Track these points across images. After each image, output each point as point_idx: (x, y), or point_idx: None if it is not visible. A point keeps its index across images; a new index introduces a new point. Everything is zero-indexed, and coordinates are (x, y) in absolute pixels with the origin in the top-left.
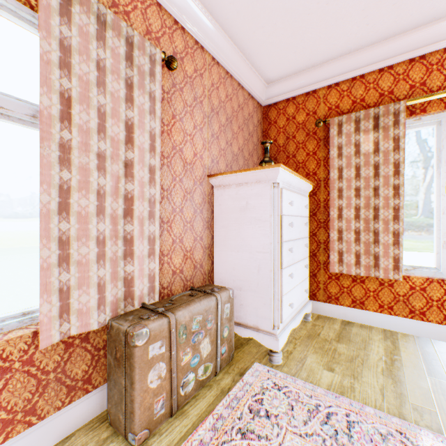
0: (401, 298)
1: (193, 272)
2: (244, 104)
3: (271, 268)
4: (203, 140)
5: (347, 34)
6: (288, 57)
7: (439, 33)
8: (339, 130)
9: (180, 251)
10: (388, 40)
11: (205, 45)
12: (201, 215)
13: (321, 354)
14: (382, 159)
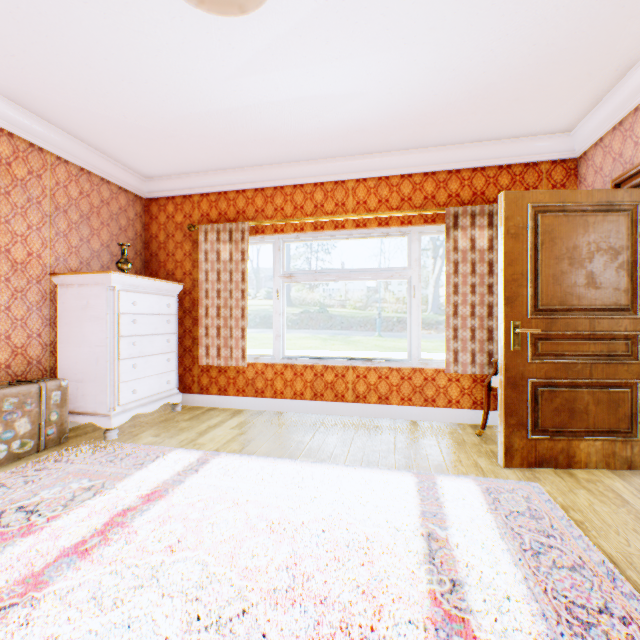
0: (251, 382)
1: (27, 368)
2: (112, 199)
3: (108, 359)
4: (43, 239)
5: (201, 159)
6: (156, 163)
7: (269, 175)
8: (207, 237)
9: (7, 348)
10: (238, 170)
11: (46, 148)
12: (41, 313)
13: (161, 429)
14: (235, 268)
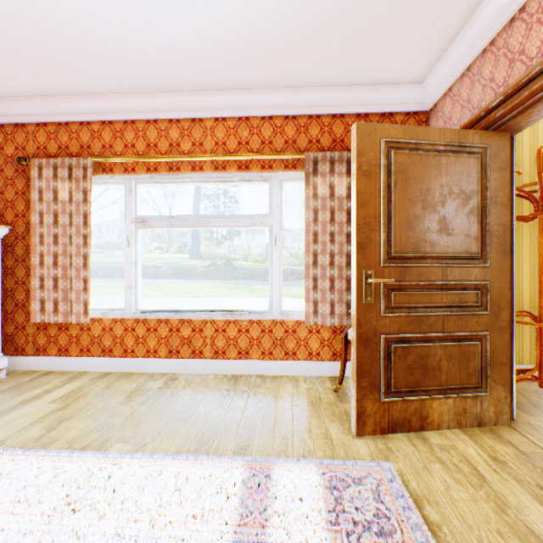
0: (97, 340)
1: None
2: None
3: None
4: None
5: (25, 77)
6: None
7: (118, 106)
8: (41, 173)
9: None
10: (80, 97)
11: None
12: None
13: None
14: (76, 209)
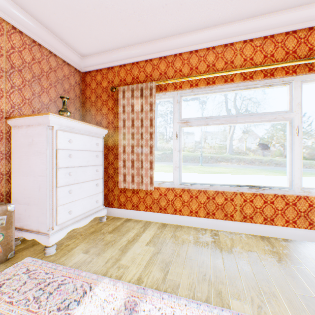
0: (156, 201)
1: None
2: (58, 68)
3: (47, 187)
4: None
5: (120, 33)
6: (88, 40)
7: (171, 45)
8: (124, 95)
9: None
10: (147, 43)
11: (1, 15)
12: None
13: (90, 243)
14: (144, 116)
